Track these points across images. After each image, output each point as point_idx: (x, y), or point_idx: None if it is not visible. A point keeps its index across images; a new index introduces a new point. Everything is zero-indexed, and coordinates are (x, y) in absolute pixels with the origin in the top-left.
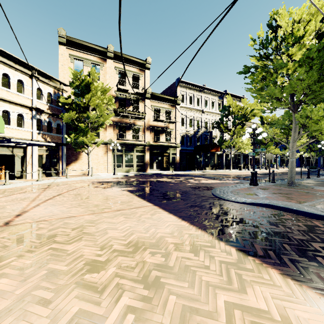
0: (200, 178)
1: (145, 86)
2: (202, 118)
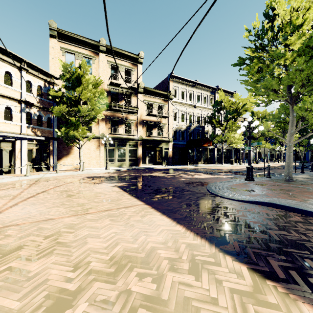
0: (193, 173)
1: (138, 81)
2: (194, 113)
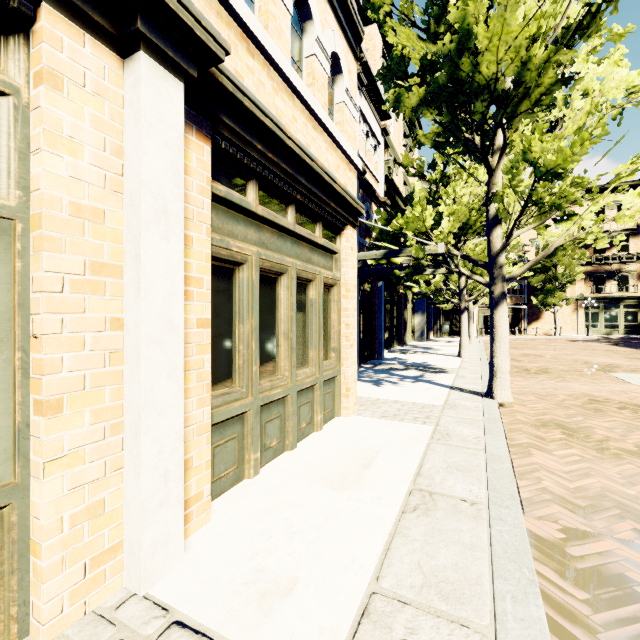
0: None
1: None
2: None
